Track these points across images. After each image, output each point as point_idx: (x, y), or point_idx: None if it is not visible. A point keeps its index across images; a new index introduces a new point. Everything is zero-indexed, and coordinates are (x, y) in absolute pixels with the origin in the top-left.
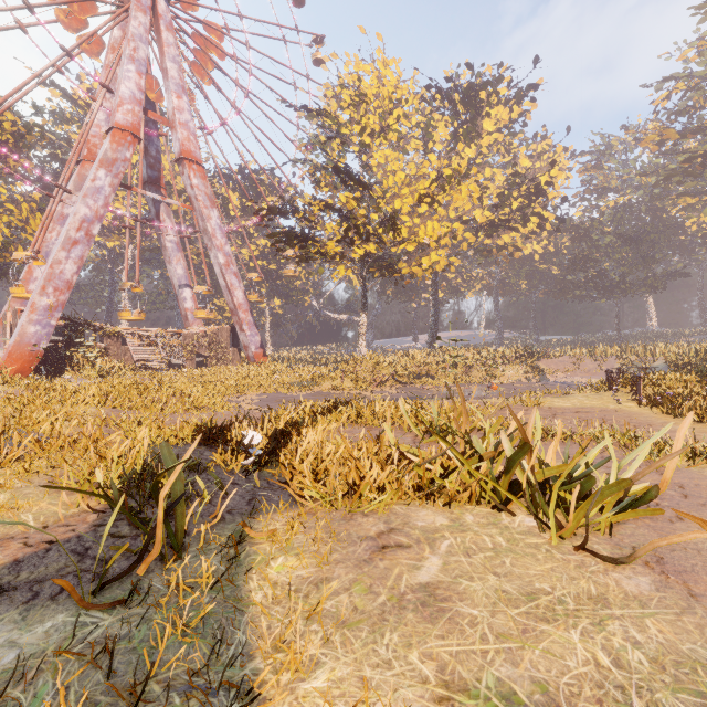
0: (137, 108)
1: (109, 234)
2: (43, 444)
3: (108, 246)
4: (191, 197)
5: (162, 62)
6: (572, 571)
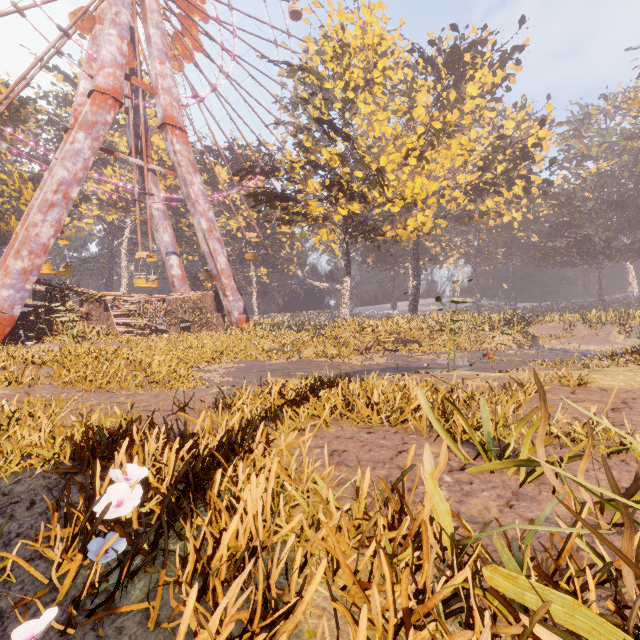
0: (118, 72)
1: (109, 209)
2: None
3: (108, 220)
4: (174, 163)
5: (146, 28)
6: None
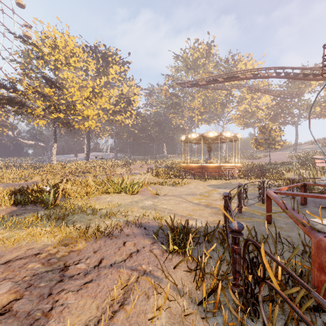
0: None
1: None
2: None
3: None
4: None
5: None
6: (130, 197)
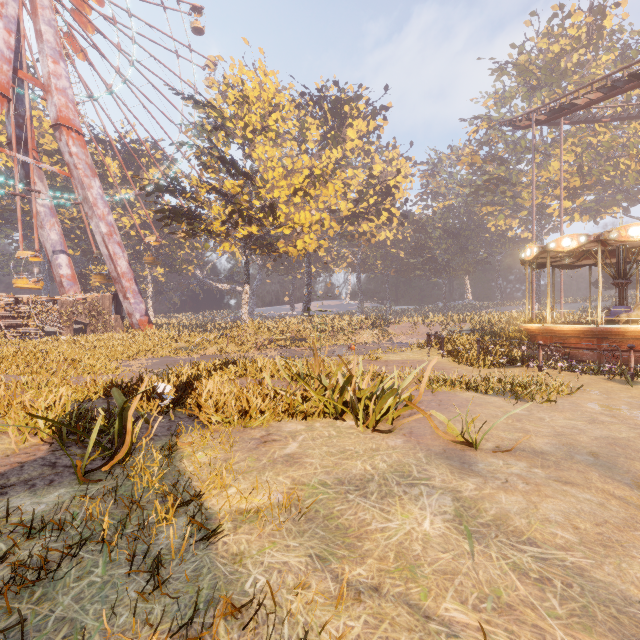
0: (6, 67)
1: None
2: None
3: None
4: (69, 164)
5: (36, 23)
6: (367, 441)
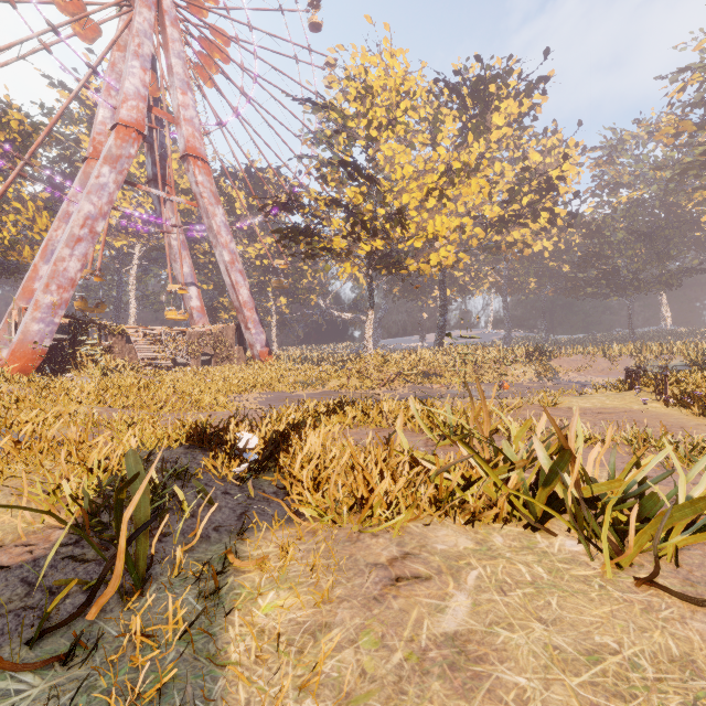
0: (142, 105)
1: (117, 234)
2: (24, 446)
3: (116, 246)
4: (196, 194)
5: (167, 58)
6: (639, 618)
